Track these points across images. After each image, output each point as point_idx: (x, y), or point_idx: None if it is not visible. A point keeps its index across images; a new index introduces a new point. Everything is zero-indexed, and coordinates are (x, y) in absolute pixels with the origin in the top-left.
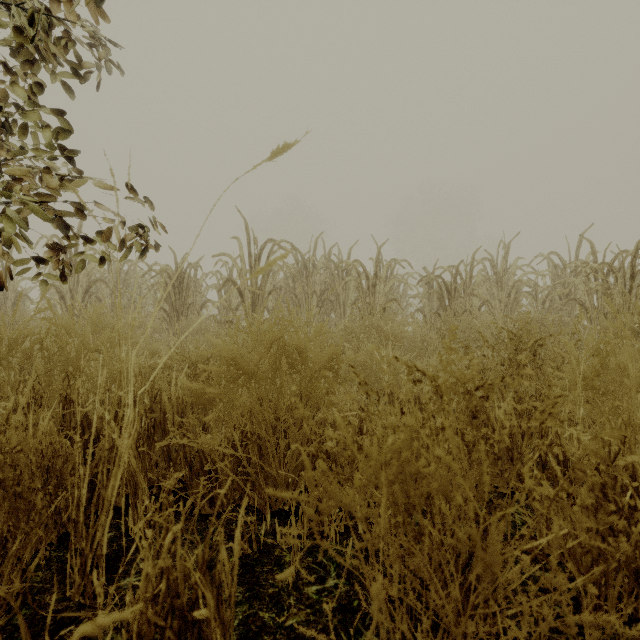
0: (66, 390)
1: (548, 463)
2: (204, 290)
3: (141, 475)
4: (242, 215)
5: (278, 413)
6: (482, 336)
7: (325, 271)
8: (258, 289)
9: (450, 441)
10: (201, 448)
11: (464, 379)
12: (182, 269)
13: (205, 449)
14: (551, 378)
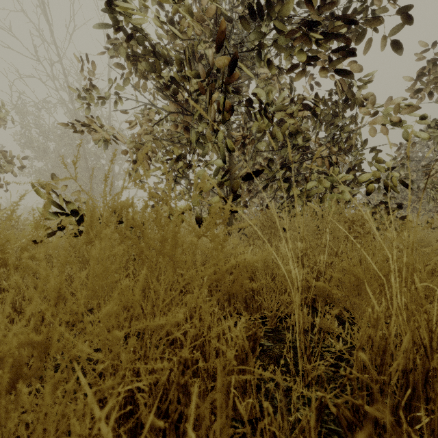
0: None
1: None
2: None
3: None
4: None
5: None
6: None
7: None
8: None
9: None
10: None
11: None
12: None
13: None
14: None
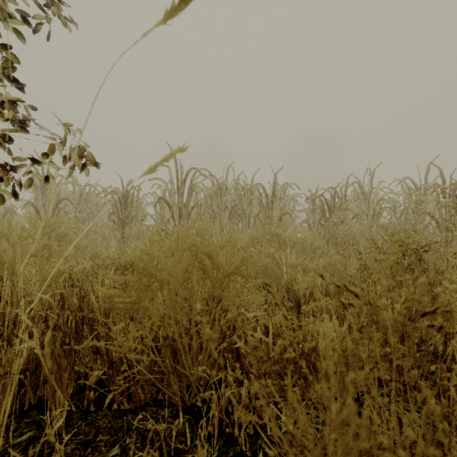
0: (1, 292)
1: (455, 371)
2: (144, 206)
3: (54, 382)
4: (171, 149)
5: (191, 316)
6: (374, 243)
7: (234, 192)
8: (184, 205)
9: (437, 427)
10: (118, 350)
11: (408, 304)
12: (127, 190)
13: (121, 351)
14: (444, 283)
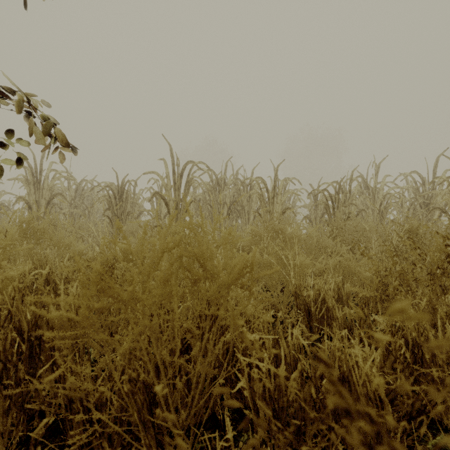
0: None
1: None
2: (141, 202)
3: None
4: (167, 141)
5: (174, 343)
6: (414, 242)
7: (233, 187)
8: (180, 200)
9: None
10: (69, 394)
11: None
12: (122, 185)
13: (75, 396)
14: None
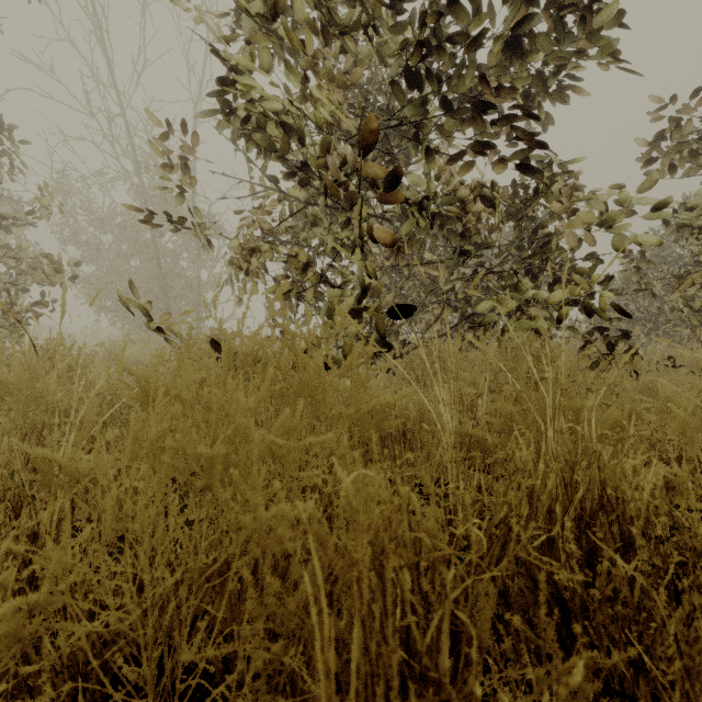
0: None
1: None
2: None
3: None
4: None
5: None
6: None
7: None
8: None
9: None
10: None
11: None
12: None
13: None
14: None
